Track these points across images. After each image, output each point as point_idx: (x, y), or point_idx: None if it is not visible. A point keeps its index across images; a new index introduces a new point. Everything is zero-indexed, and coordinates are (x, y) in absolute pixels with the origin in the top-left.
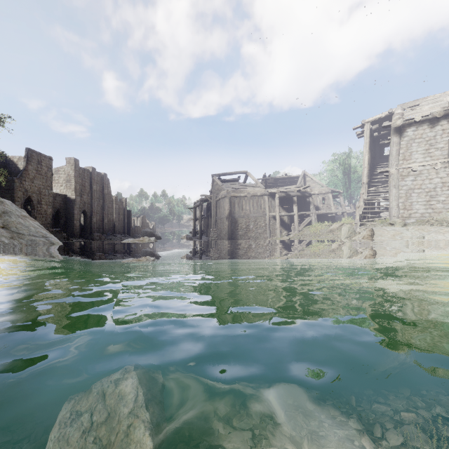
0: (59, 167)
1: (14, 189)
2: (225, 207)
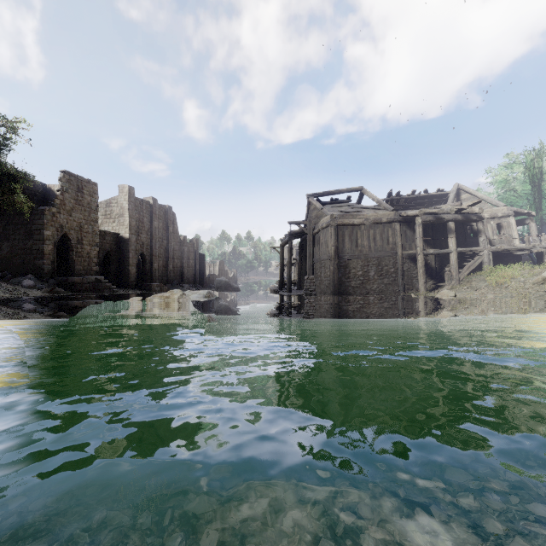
0: (112, 198)
1: (44, 224)
2: (328, 242)
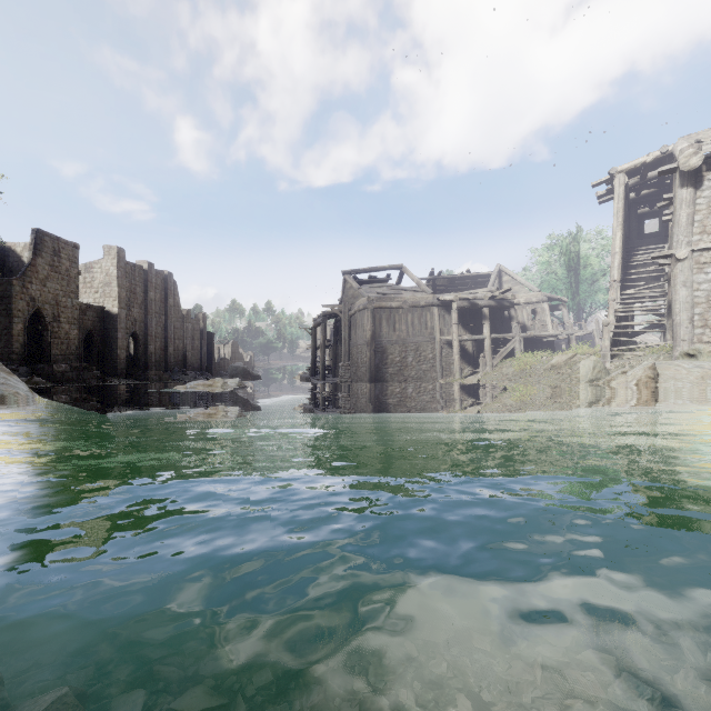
0: (93, 261)
1: (11, 297)
2: (365, 326)
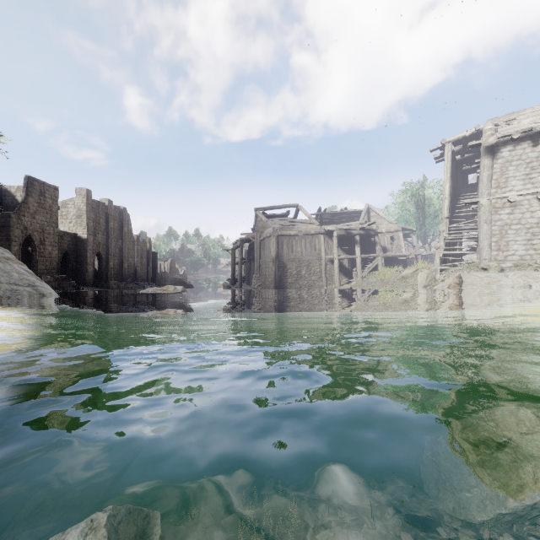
0: (68, 199)
1: (10, 226)
2: (271, 248)
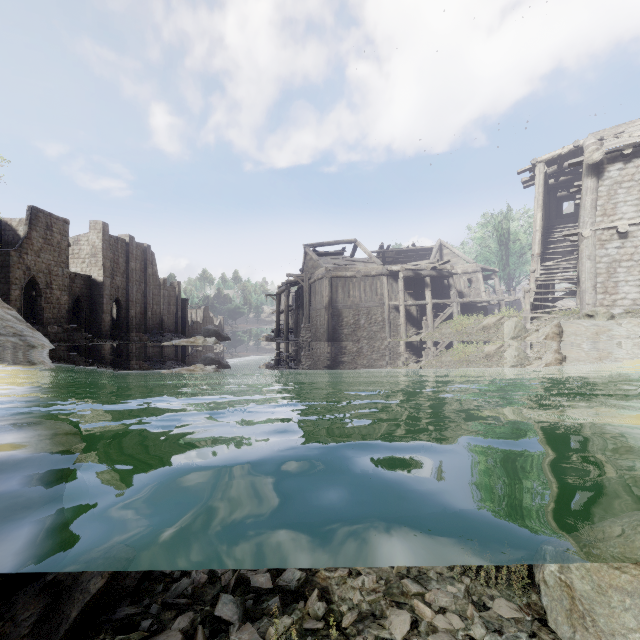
0: (81, 235)
1: (10, 266)
2: (323, 292)
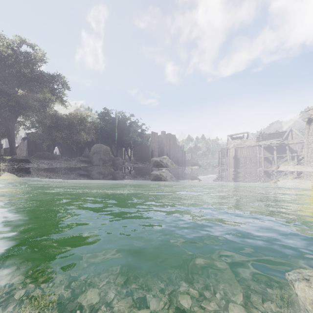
0: (158, 135)
1: (149, 147)
2: (232, 152)
